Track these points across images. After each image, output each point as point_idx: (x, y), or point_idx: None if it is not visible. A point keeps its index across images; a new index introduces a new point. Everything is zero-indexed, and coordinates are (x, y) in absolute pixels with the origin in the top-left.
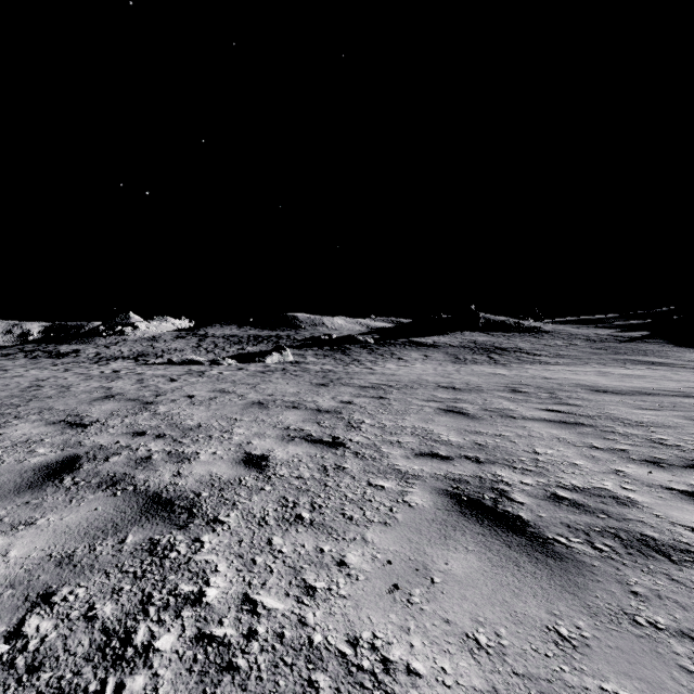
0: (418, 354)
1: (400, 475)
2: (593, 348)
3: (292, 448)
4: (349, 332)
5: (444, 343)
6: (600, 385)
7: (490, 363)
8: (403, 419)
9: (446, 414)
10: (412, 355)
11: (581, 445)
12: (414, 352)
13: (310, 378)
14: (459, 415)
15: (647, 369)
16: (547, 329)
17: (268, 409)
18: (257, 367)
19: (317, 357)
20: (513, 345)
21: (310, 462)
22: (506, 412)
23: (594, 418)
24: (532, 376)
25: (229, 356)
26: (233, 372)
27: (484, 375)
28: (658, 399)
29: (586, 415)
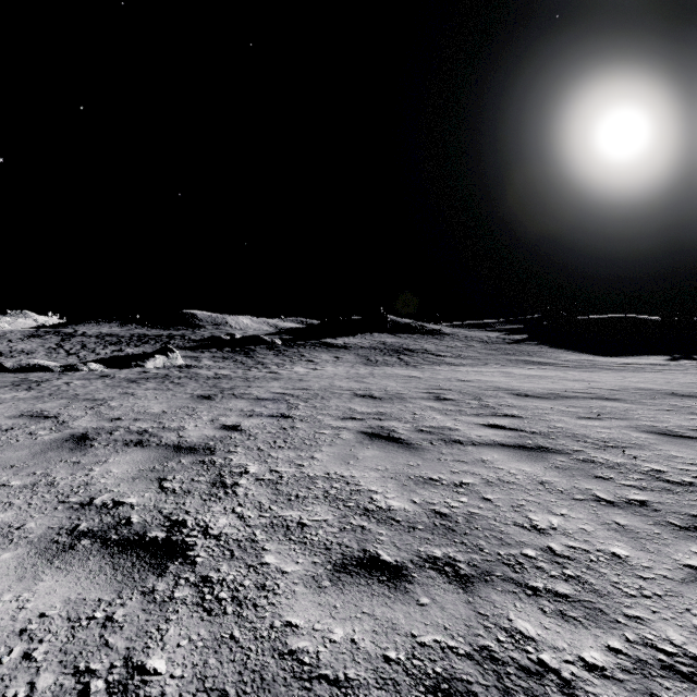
0: (328, 355)
1: (299, 692)
2: (488, 349)
3: (45, 585)
4: (255, 332)
5: (354, 344)
6: (516, 387)
7: (402, 365)
8: (312, 457)
9: (372, 443)
10: (323, 356)
11: (582, 496)
12: (325, 354)
13: (194, 388)
14: (390, 444)
15: (539, 368)
16: (446, 331)
17: (86, 451)
18: (130, 373)
19: (214, 360)
20: (420, 346)
21: (54, 659)
22: (447, 433)
23: (551, 436)
24: (448, 379)
25: (98, 359)
26: (88, 381)
27: (400, 379)
28: (584, 403)
29: (539, 433)
